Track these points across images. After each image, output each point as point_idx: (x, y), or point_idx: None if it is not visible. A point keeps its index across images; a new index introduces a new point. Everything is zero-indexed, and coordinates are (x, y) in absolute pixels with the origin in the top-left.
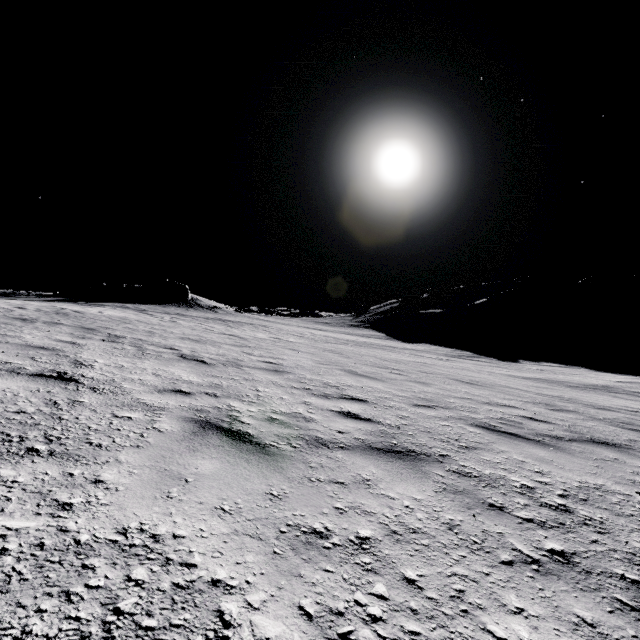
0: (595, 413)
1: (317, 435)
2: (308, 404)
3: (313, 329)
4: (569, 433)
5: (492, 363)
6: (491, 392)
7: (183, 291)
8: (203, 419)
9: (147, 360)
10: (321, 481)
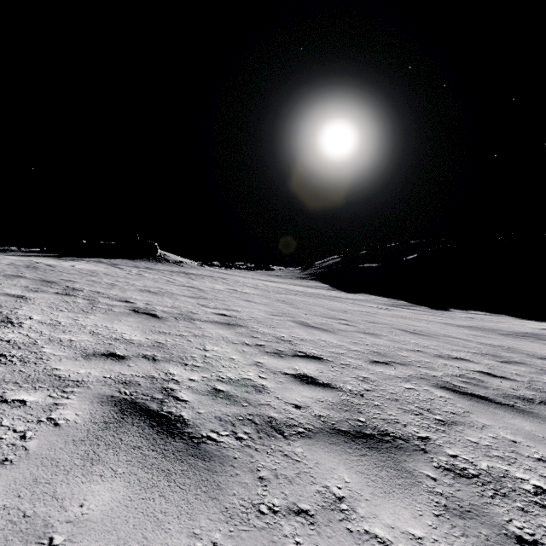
0: (542, 364)
1: (269, 414)
2: (260, 366)
3: (266, 281)
4: (535, 392)
5: (426, 311)
6: (438, 343)
7: (153, 248)
8: (127, 397)
9: (93, 315)
10: (275, 512)
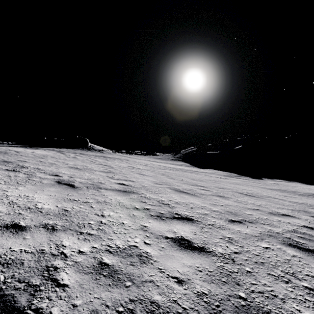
0: None
1: (152, 297)
2: (145, 230)
3: (152, 161)
4: None
5: (249, 180)
6: (266, 202)
7: (85, 142)
8: None
9: (23, 186)
10: None
